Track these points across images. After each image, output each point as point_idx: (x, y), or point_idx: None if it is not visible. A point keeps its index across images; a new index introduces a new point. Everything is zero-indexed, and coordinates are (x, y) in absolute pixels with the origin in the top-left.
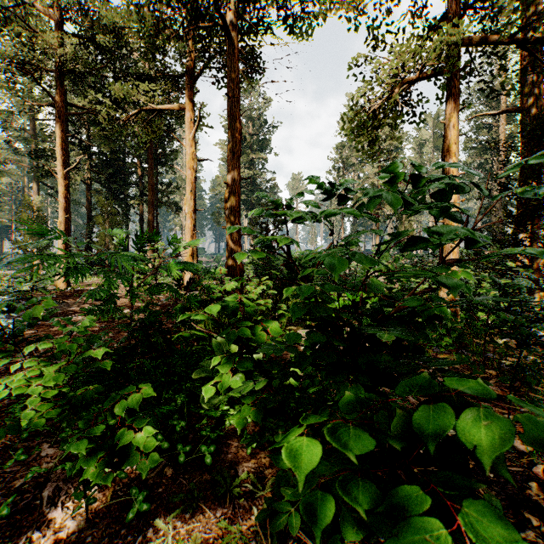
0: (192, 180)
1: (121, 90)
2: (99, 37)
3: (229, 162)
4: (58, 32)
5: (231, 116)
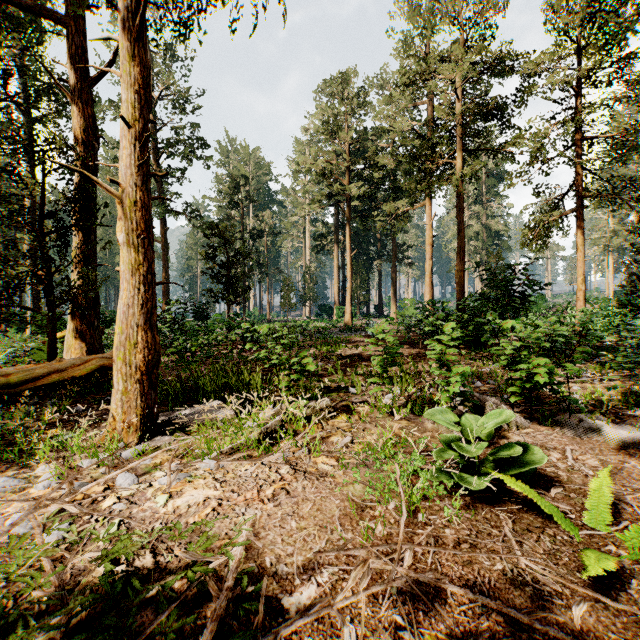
0: (430, 252)
1: (391, 210)
2: (373, 175)
3: (457, 254)
4: (348, 173)
5: (459, 228)
